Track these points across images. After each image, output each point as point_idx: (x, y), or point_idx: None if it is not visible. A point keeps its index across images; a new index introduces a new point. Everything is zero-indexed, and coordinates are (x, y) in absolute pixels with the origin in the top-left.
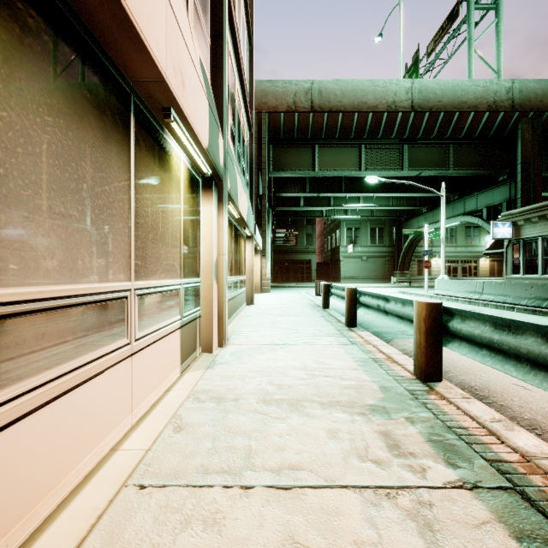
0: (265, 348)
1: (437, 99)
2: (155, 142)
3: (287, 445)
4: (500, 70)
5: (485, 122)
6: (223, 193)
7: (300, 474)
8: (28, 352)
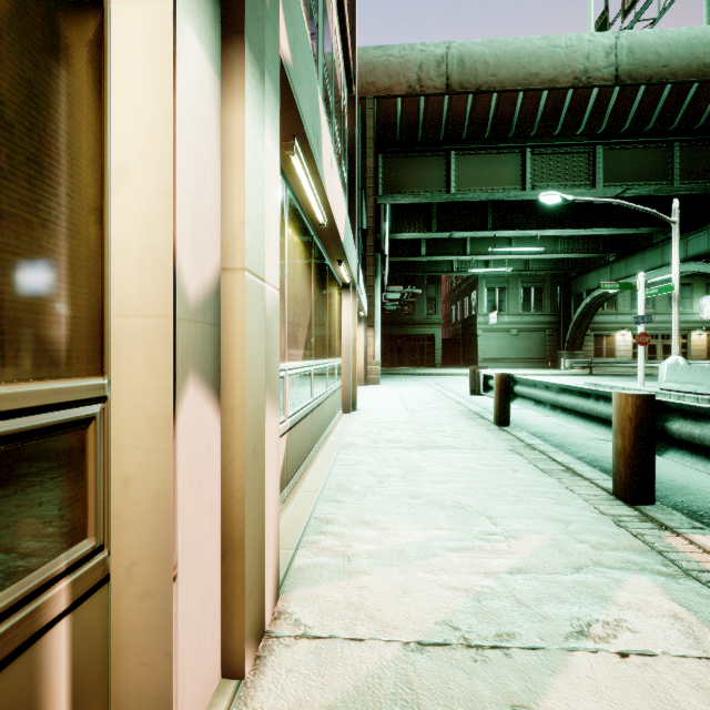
0: (438, 709)
1: (661, 63)
2: None
3: None
4: None
5: None
6: (249, 8)
7: None
8: None
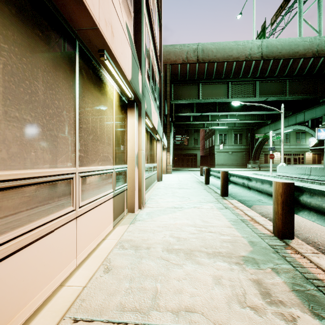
0: (168, 210)
1: (278, 51)
2: (94, 74)
3: (183, 288)
4: (321, 31)
5: (311, 65)
6: (142, 110)
7: (194, 317)
8: None
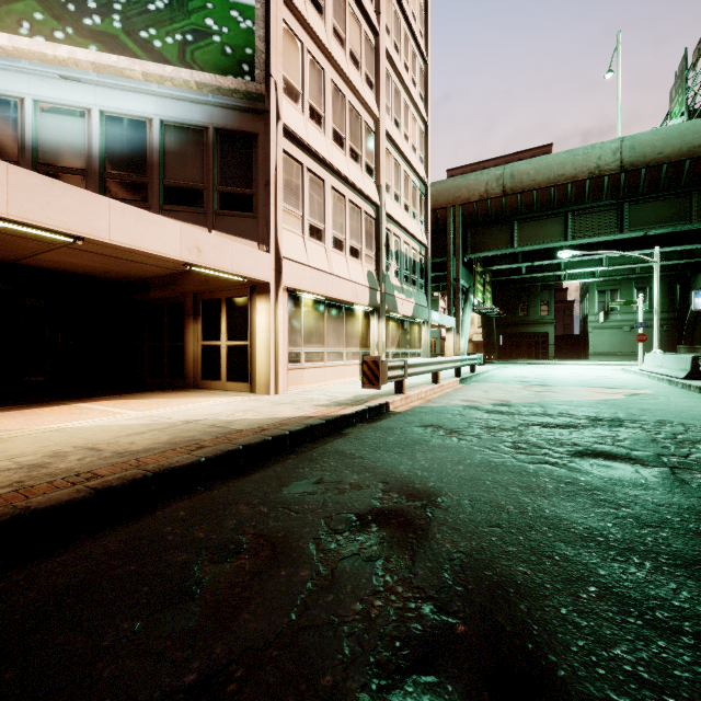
0: None
1: (657, 151)
2: (351, 312)
3: None
4: None
5: None
6: (381, 313)
7: None
8: (330, 358)
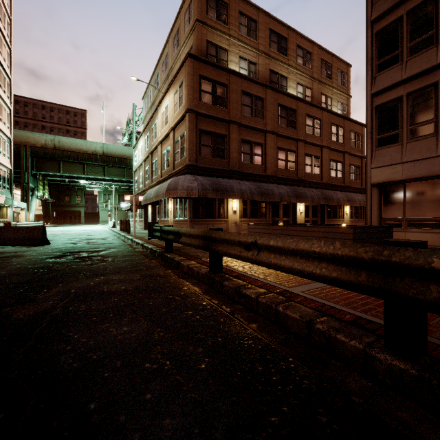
0: None
1: (114, 152)
2: None
3: None
4: None
5: None
6: None
7: None
8: None
